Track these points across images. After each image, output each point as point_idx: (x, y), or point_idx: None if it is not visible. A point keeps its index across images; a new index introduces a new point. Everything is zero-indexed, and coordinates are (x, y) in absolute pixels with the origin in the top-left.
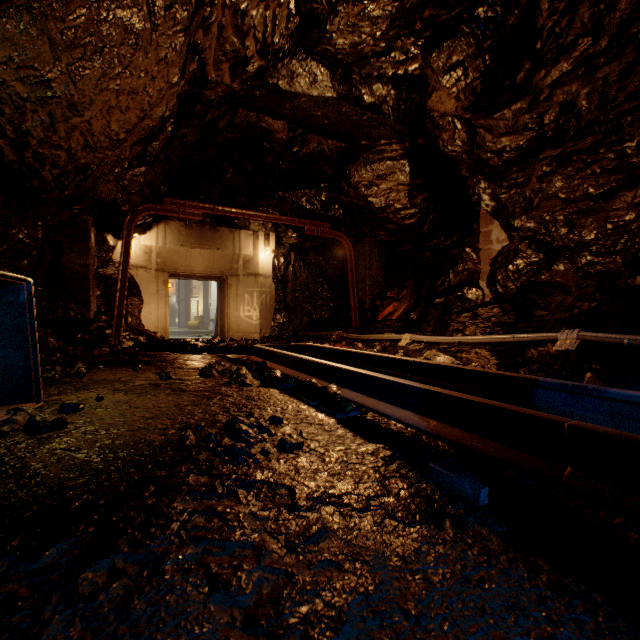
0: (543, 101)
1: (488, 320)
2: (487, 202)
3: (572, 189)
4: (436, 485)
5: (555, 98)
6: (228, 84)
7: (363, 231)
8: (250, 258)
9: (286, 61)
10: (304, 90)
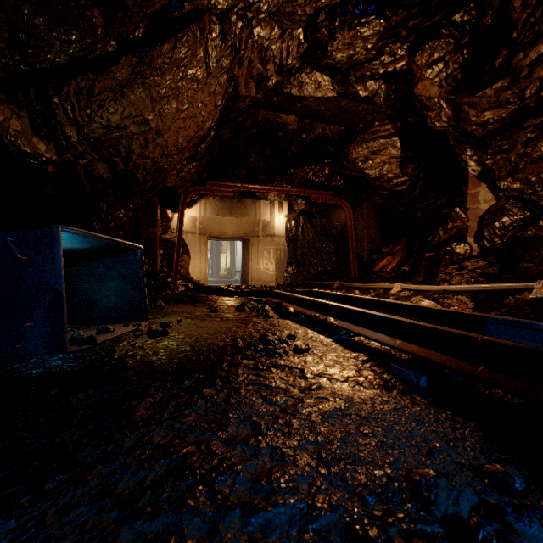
0: (523, 78)
1: (473, 271)
2: (473, 167)
3: None
4: (393, 376)
5: (535, 74)
6: (253, 96)
7: (360, 197)
8: (268, 222)
9: (297, 75)
10: (310, 94)
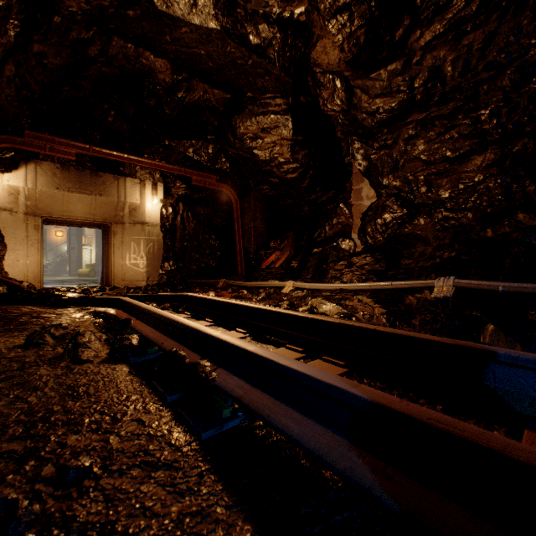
0: (415, 64)
1: (362, 268)
2: (360, 161)
3: (433, 152)
4: None
5: (425, 62)
6: None
7: (248, 184)
8: (137, 206)
9: None
10: (184, 15)
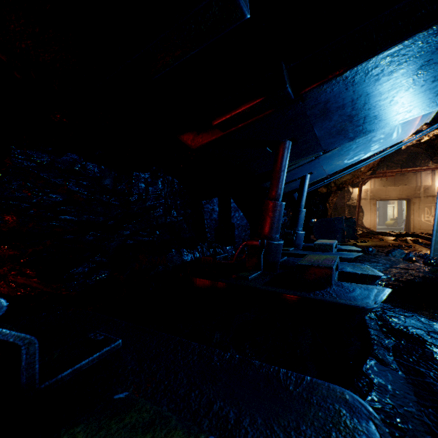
0: None
1: None
2: None
3: None
4: None
5: None
6: None
7: None
8: (428, 187)
9: None
10: None
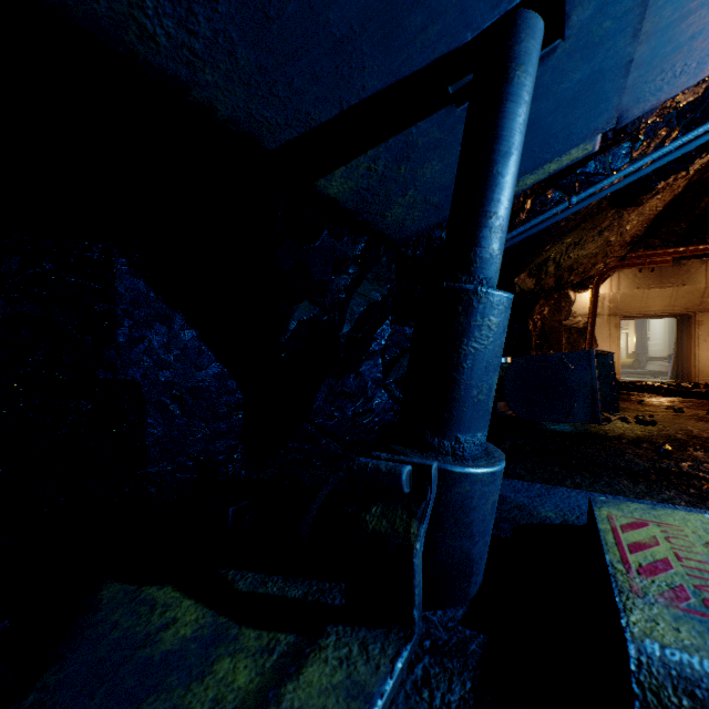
0: None
1: None
2: None
3: None
4: None
5: None
6: None
7: None
8: None
9: None
10: None
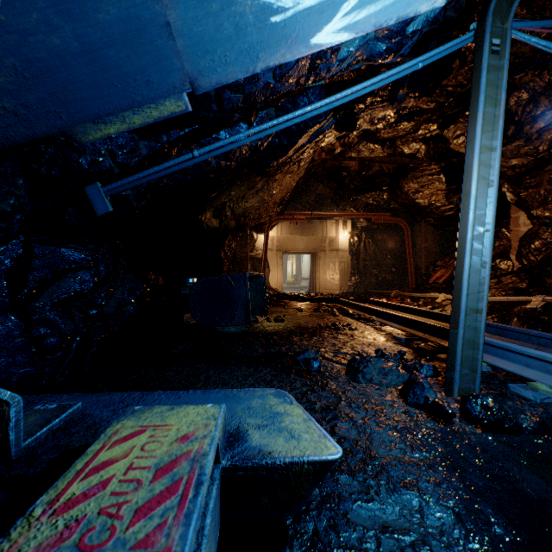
0: (535, 139)
1: (506, 286)
2: (511, 197)
3: None
4: (393, 339)
5: (544, 137)
6: (324, 158)
7: (415, 218)
8: (333, 239)
9: (355, 147)
10: (366, 156)
